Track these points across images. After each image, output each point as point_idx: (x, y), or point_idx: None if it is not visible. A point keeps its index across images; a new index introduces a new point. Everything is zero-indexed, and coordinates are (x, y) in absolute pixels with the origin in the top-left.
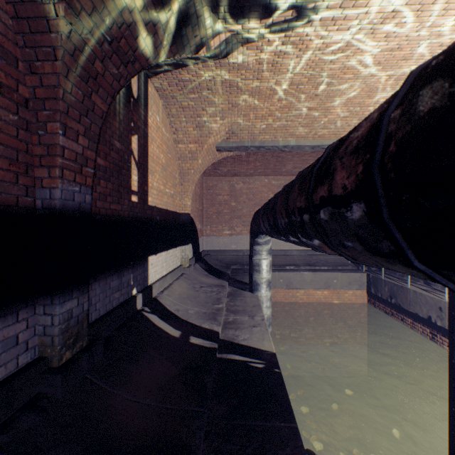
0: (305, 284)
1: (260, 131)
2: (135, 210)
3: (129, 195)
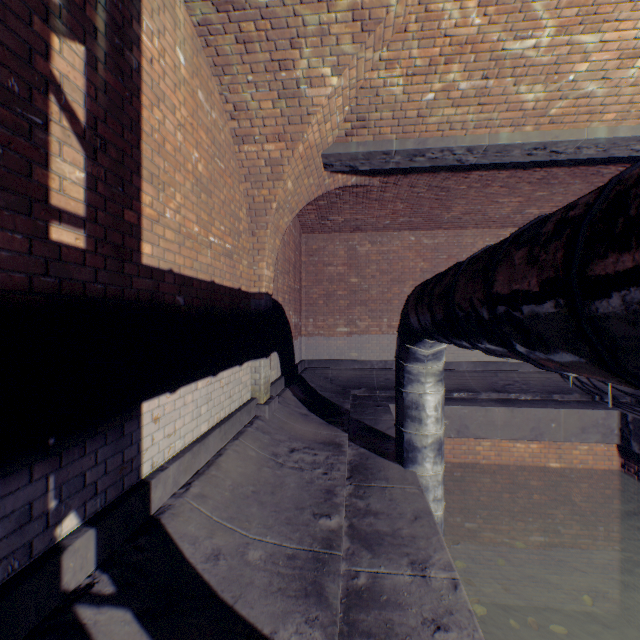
0: (493, 429)
1: (420, 112)
2: (72, 273)
3: (35, 218)
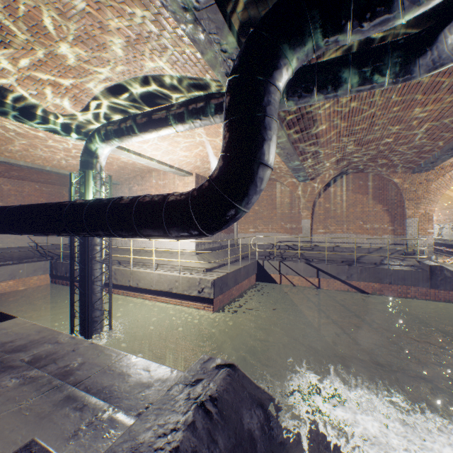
0: None
1: None
2: None
3: None
